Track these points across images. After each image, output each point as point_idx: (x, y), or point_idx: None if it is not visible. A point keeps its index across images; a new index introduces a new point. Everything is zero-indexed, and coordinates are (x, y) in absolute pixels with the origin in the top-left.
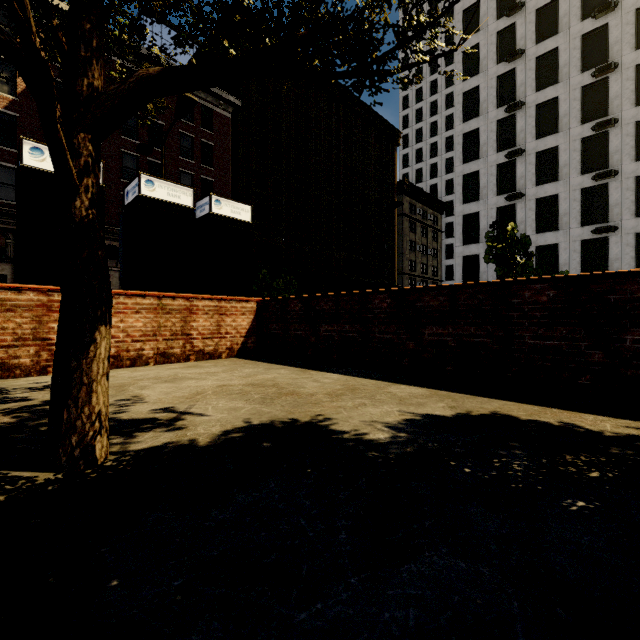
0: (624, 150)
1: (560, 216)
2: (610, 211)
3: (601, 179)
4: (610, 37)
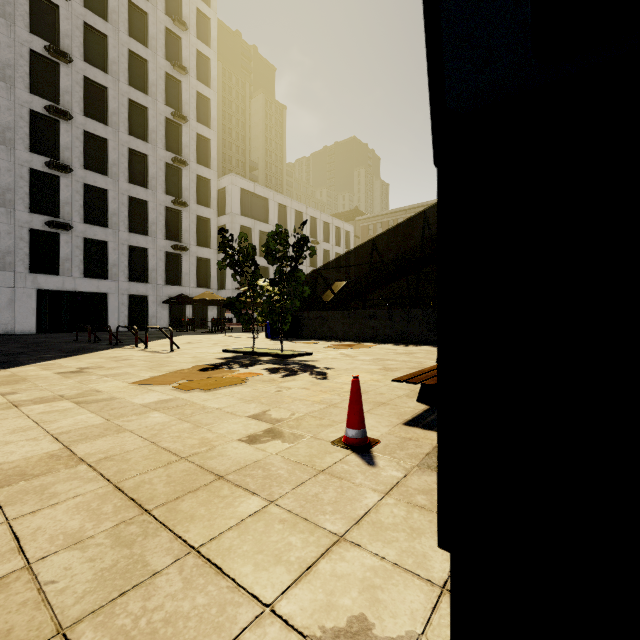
0: (75, 151)
1: (3, 189)
2: (62, 207)
3: (56, 169)
4: (62, 24)
